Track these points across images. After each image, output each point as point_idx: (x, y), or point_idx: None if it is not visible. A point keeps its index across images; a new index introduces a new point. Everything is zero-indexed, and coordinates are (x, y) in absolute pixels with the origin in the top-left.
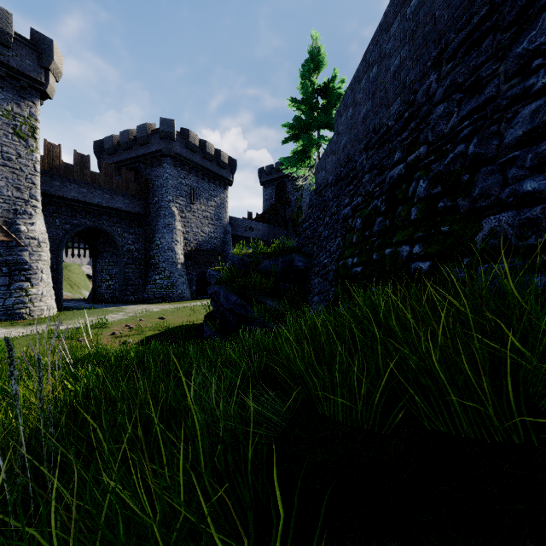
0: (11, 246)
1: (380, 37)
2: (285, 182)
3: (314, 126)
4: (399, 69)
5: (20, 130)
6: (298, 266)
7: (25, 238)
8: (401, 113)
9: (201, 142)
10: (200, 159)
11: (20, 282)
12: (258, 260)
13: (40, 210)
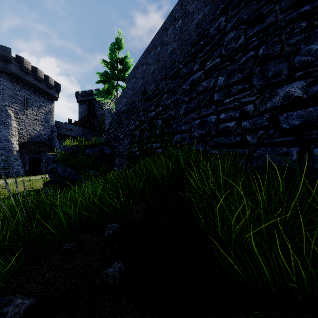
0: None
1: (147, 54)
2: (94, 103)
3: (114, 78)
4: (154, 72)
5: None
6: (107, 153)
7: None
8: (154, 90)
9: (33, 67)
10: (32, 80)
11: None
12: (83, 149)
13: None
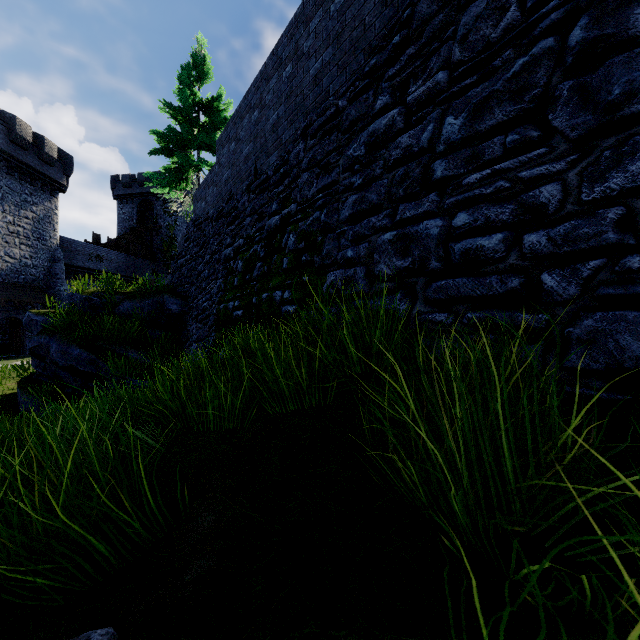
0: None
1: (261, 84)
2: (152, 202)
3: (192, 144)
4: (277, 124)
5: None
6: (171, 310)
7: None
8: (278, 166)
9: (6, 115)
10: (3, 142)
11: None
12: (115, 301)
13: None
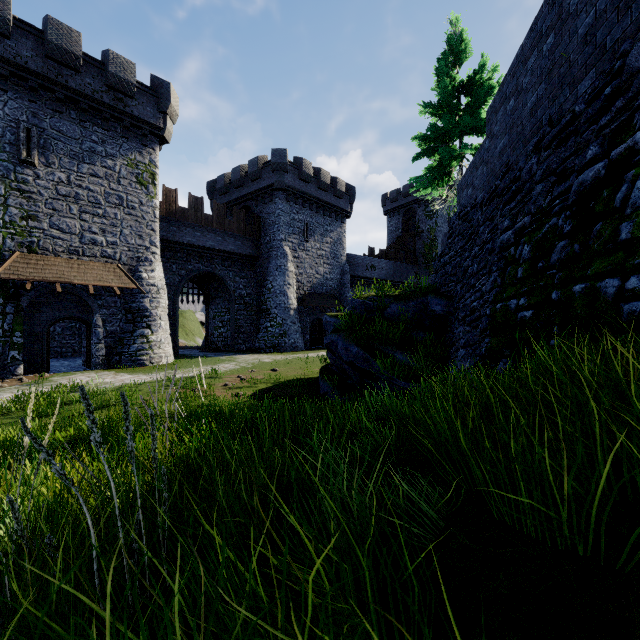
0: (134, 294)
1: None
2: (414, 209)
3: (455, 133)
4: (594, 28)
5: (142, 178)
6: (435, 311)
7: (146, 285)
8: (597, 89)
9: (316, 170)
10: (314, 191)
11: (142, 329)
12: (384, 304)
13: (159, 256)
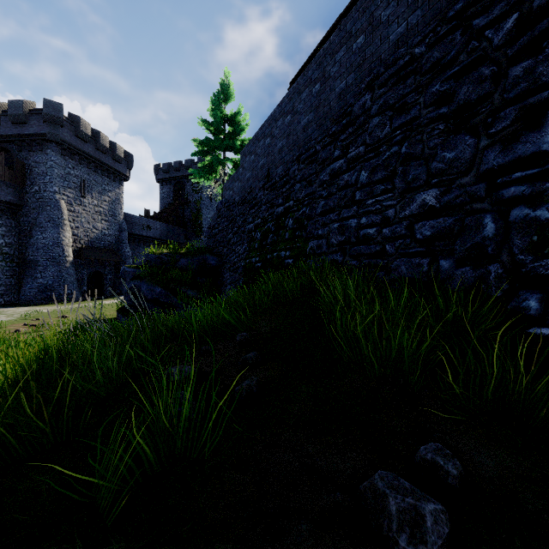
0: None
1: (272, 122)
2: (184, 183)
3: (220, 148)
4: (282, 150)
5: None
6: (211, 264)
7: None
8: (282, 176)
9: (94, 131)
10: (92, 150)
11: None
12: (176, 259)
13: None
